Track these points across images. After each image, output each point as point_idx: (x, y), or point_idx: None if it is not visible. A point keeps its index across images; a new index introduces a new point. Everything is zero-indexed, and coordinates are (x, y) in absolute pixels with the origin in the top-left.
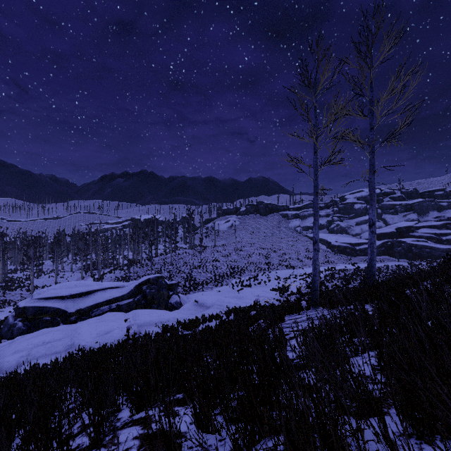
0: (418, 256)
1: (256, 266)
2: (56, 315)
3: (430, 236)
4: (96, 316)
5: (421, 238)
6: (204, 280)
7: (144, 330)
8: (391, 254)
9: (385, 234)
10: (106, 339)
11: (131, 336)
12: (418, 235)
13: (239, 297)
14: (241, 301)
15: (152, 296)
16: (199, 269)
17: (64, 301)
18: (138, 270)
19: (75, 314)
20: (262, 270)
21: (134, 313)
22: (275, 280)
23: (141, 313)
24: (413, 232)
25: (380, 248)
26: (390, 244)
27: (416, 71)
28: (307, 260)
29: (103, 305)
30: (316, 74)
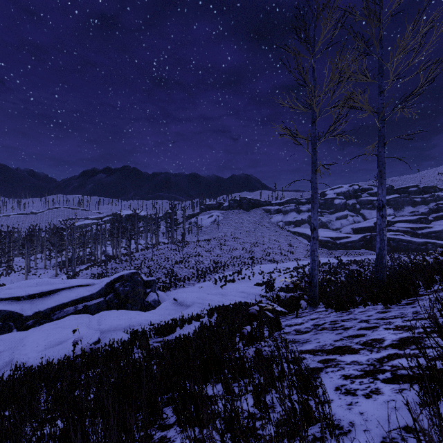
0: (395, 250)
1: (239, 261)
2: (9, 319)
3: (407, 230)
4: (59, 319)
5: (397, 232)
6: (185, 275)
7: (108, 337)
8: (370, 247)
9: (364, 228)
10: (55, 352)
11: (81, 352)
12: (395, 229)
13: (222, 294)
14: (225, 298)
15: (126, 294)
16: (180, 264)
17: (20, 303)
18: (116, 266)
19: (33, 318)
20: (246, 264)
21: (101, 316)
22: (259, 275)
23: (108, 316)
24: (390, 226)
25: (360, 242)
26: (369, 238)
27: (432, 26)
28: (290, 254)
29: (67, 306)
30: (314, 29)
